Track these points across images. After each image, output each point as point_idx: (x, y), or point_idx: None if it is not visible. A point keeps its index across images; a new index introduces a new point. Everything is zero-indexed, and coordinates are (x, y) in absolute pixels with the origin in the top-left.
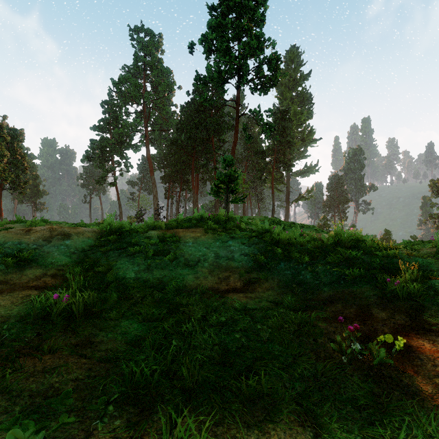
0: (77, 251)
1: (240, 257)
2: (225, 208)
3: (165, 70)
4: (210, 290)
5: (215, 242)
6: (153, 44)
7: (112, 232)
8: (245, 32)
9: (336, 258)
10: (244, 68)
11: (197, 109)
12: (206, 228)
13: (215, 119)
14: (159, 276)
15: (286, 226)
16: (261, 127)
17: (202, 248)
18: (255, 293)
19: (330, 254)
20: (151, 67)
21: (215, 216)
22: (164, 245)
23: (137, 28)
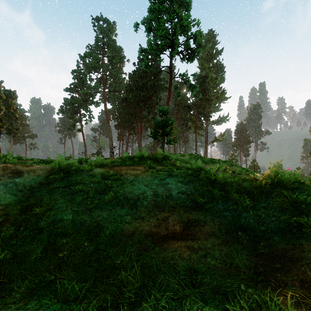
0: (25, 188)
1: (177, 195)
2: (161, 147)
3: (118, 48)
4: (148, 236)
5: (153, 179)
6: (109, 29)
7: (60, 170)
8: (177, 14)
9: (280, 201)
10: (176, 41)
11: (141, 75)
12: (146, 165)
13: (153, 82)
14: (97, 218)
15: (208, 161)
16: (188, 87)
17: (142, 186)
18: (197, 242)
19: (270, 195)
20: (108, 46)
21: (154, 154)
22: (106, 182)
23: (98, 18)
